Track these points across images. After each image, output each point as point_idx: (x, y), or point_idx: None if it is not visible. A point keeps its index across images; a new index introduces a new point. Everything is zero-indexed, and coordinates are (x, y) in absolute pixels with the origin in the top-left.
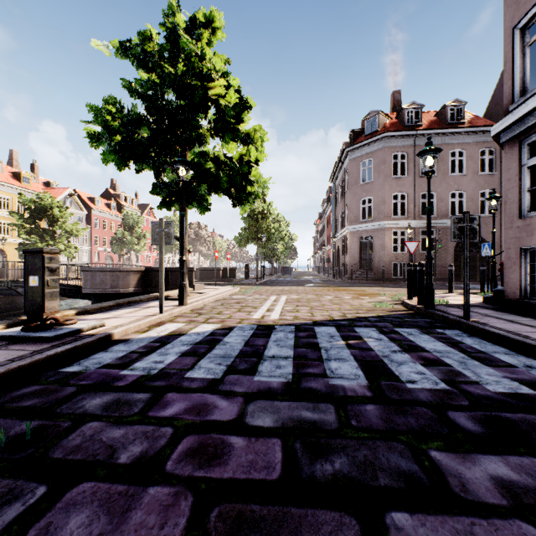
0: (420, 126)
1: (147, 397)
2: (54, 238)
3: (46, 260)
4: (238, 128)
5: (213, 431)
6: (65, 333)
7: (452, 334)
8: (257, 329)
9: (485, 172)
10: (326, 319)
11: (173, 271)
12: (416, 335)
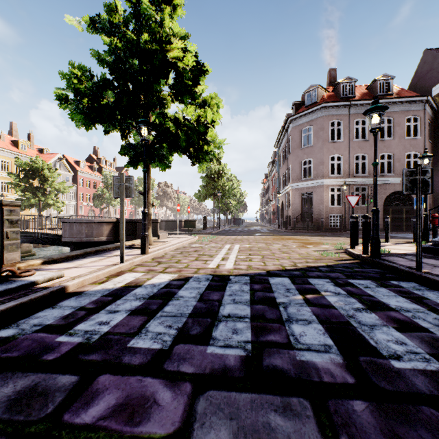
0: (354, 97)
1: (73, 382)
2: (44, 194)
3: (5, 213)
4: (195, 90)
5: None
6: (16, 287)
7: (410, 287)
8: (212, 280)
9: (410, 137)
10: (278, 269)
11: (140, 222)
12: (373, 288)
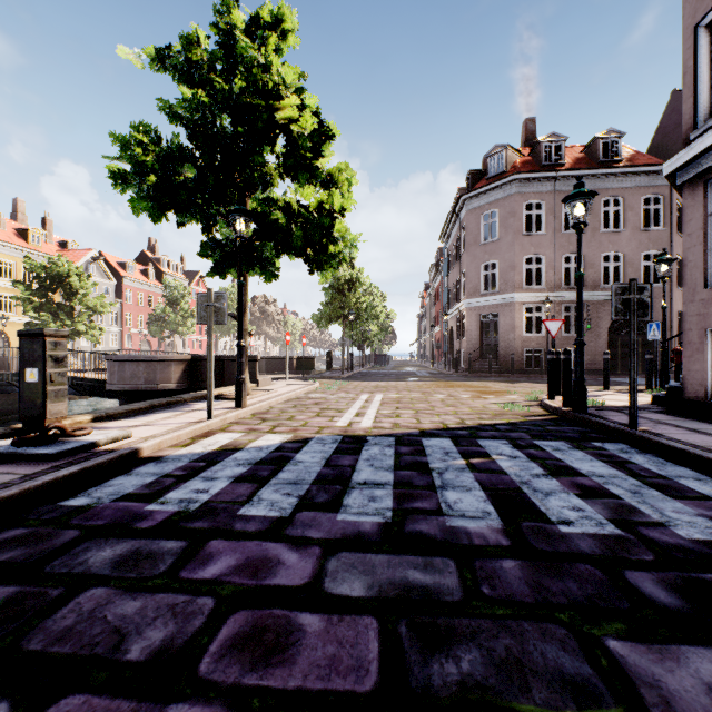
0: (562, 165)
1: (181, 547)
2: (71, 316)
3: (49, 346)
4: (316, 165)
5: (274, 604)
6: (73, 449)
7: (615, 449)
8: (342, 442)
9: (649, 228)
10: (437, 427)
11: (230, 361)
12: (565, 451)
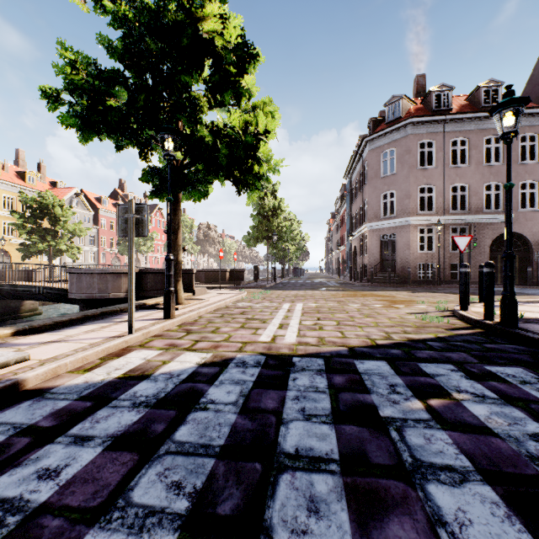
0: (450, 110)
1: None
2: (55, 238)
3: None
4: (241, 83)
5: None
6: None
7: None
8: (265, 365)
9: (526, 161)
10: (366, 344)
11: None
12: (537, 384)
